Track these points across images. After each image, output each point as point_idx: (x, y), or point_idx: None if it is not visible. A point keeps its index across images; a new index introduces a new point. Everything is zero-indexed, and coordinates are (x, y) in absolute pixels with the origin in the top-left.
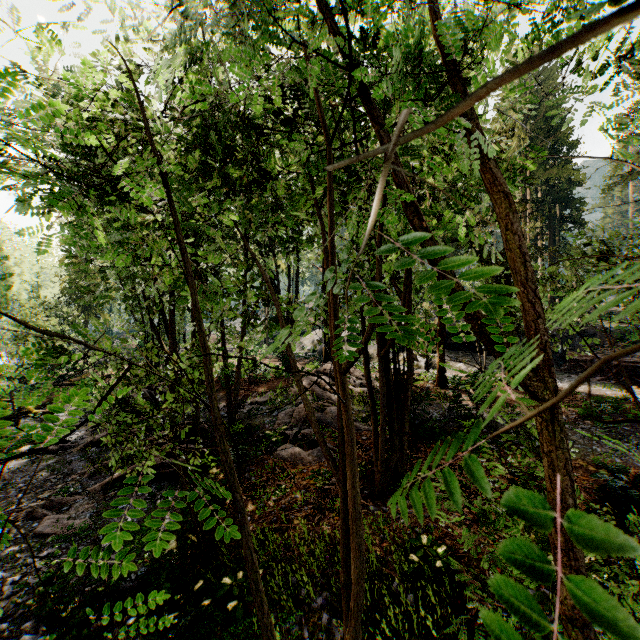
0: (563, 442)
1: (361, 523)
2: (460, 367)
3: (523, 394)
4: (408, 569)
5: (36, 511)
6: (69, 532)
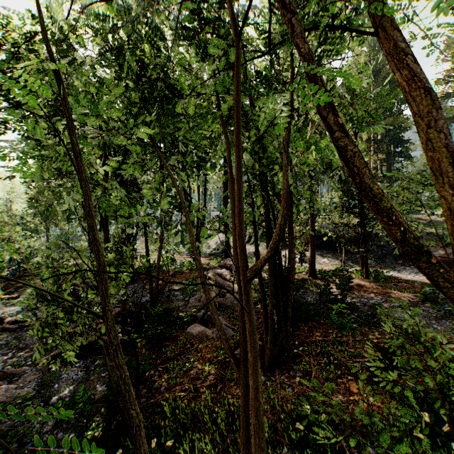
0: None
1: (262, 432)
2: (325, 261)
3: (374, 282)
4: (295, 436)
5: None
6: (16, 400)
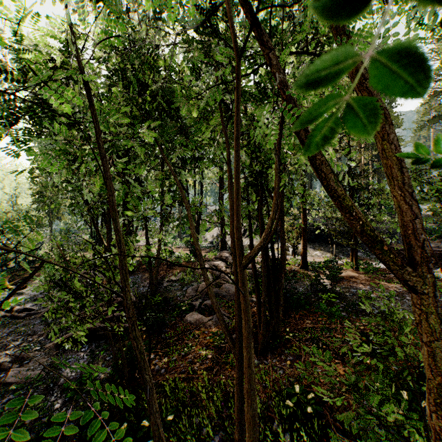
0: (441, 333)
1: (252, 395)
2: (317, 254)
3: (363, 274)
4: (285, 412)
5: (4, 364)
6: (28, 381)
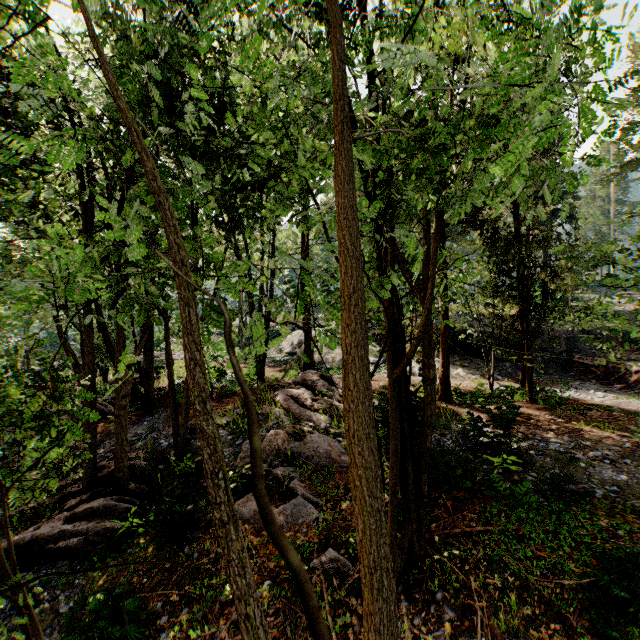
0: None
1: None
2: (459, 373)
3: (546, 410)
4: None
5: None
6: None
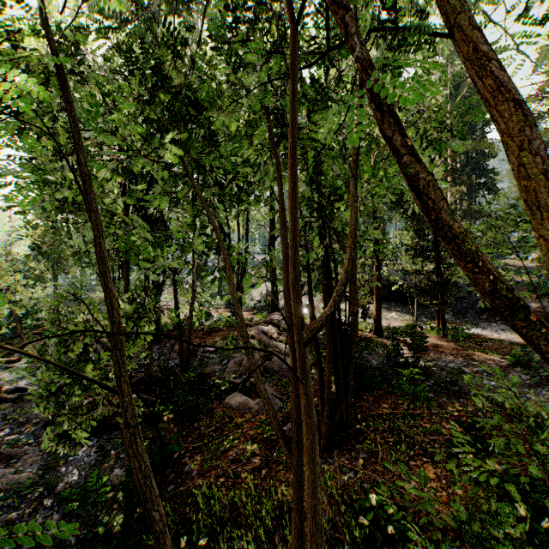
0: None
1: (319, 536)
2: (393, 316)
3: (453, 342)
4: (358, 534)
5: None
6: (14, 488)
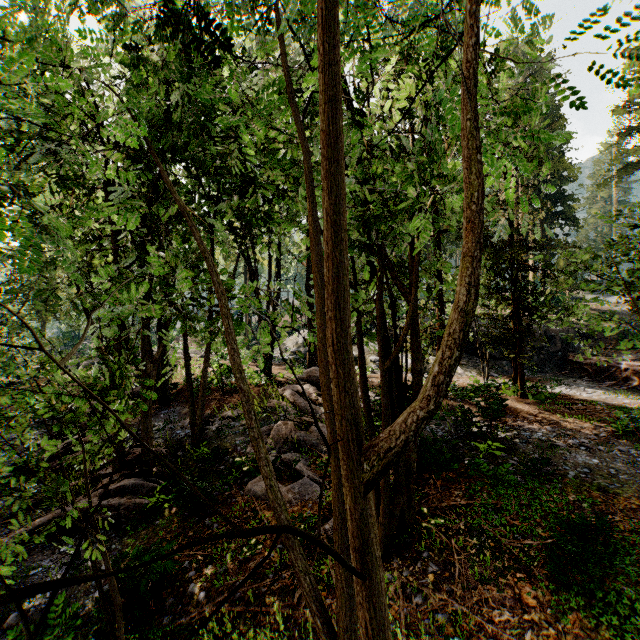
0: None
1: None
2: (457, 371)
3: (535, 404)
4: None
5: None
6: None
